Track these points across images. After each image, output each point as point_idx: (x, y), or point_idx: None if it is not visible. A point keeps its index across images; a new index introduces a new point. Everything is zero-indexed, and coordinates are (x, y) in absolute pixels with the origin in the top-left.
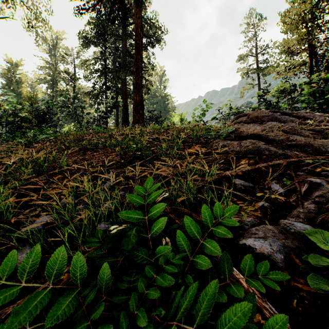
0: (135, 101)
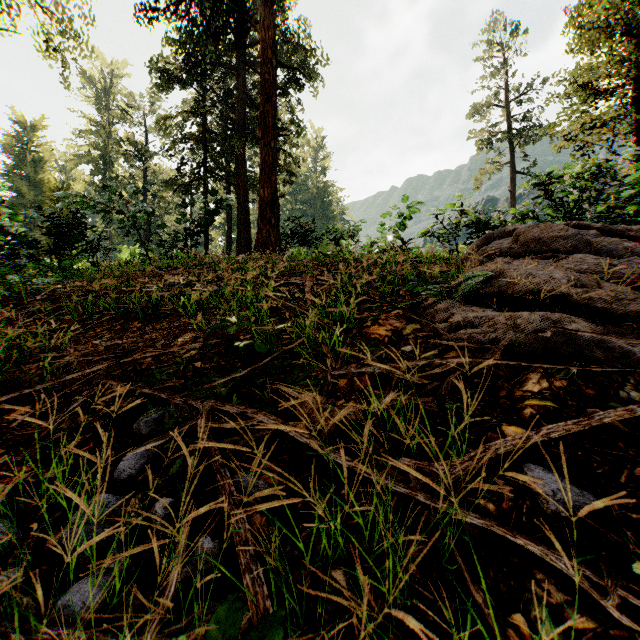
0: (262, 199)
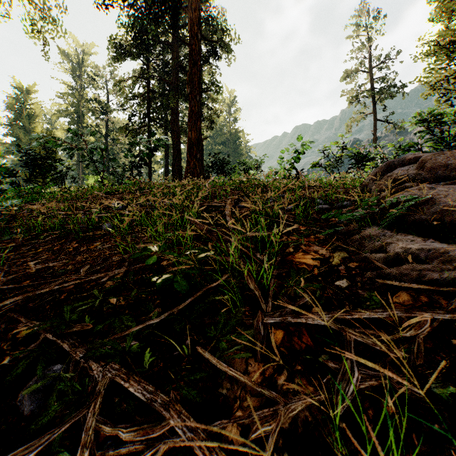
0: (190, 139)
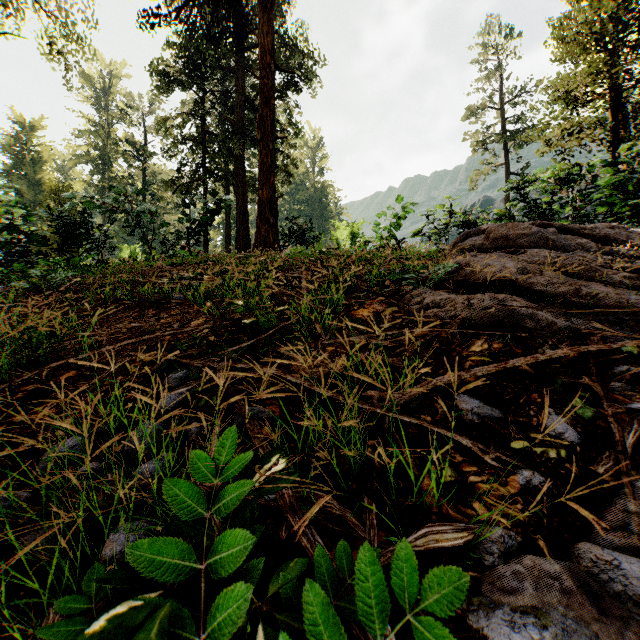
0: (261, 199)
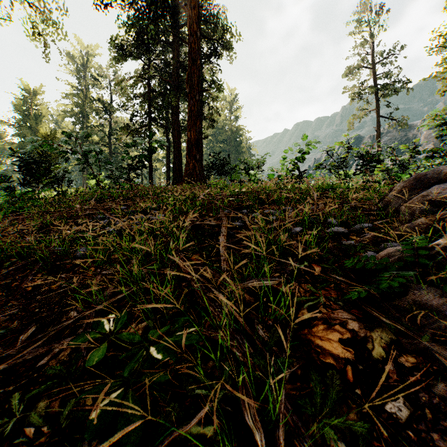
0: (189, 140)
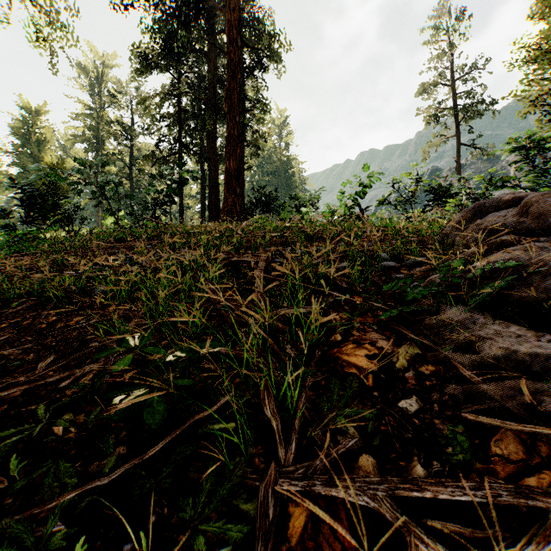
0: (228, 170)
